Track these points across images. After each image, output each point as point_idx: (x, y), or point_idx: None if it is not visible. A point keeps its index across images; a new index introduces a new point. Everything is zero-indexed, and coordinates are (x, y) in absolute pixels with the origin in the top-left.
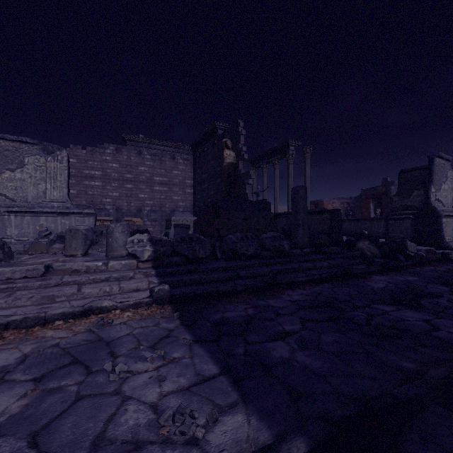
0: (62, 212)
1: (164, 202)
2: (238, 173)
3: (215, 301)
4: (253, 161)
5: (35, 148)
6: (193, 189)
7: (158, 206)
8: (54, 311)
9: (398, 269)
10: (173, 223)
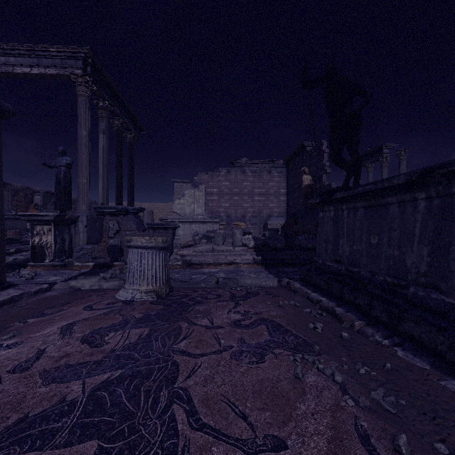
0: (203, 221)
1: (262, 209)
2: (322, 184)
3: (282, 266)
4: None
5: (189, 185)
6: (286, 197)
7: (257, 212)
8: (222, 261)
9: None
10: (268, 226)
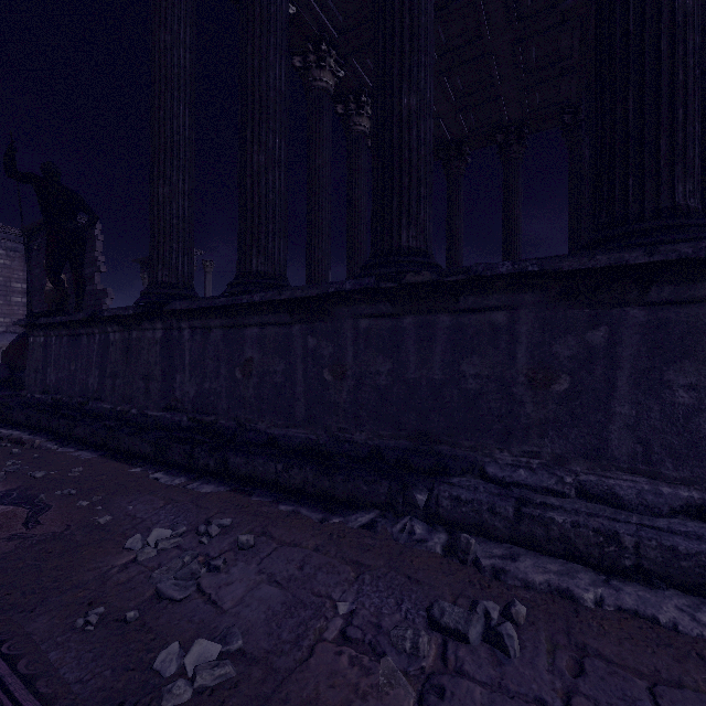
0: None
1: None
2: (94, 288)
3: None
4: (144, 263)
5: None
6: (28, 297)
7: None
8: None
9: None
10: None
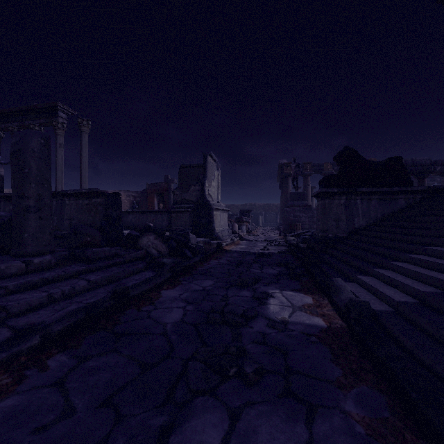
0: None
1: None
2: None
3: None
4: None
5: None
6: None
7: None
8: None
9: (189, 270)
10: None
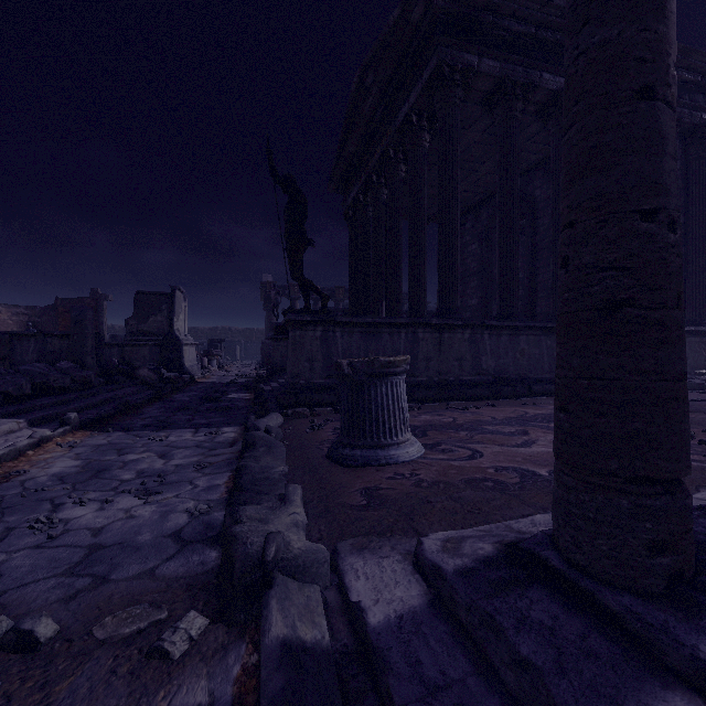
0: None
1: None
2: None
3: (109, 422)
4: None
5: None
6: None
7: None
8: (20, 443)
9: (179, 390)
10: None
